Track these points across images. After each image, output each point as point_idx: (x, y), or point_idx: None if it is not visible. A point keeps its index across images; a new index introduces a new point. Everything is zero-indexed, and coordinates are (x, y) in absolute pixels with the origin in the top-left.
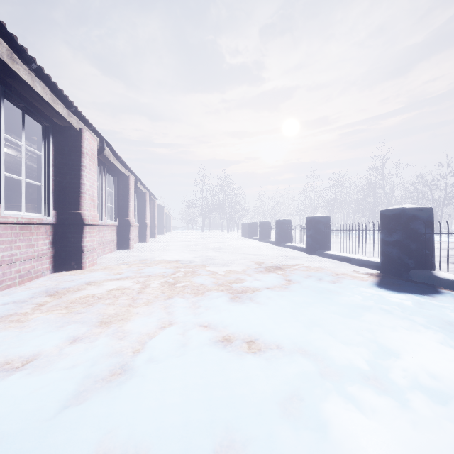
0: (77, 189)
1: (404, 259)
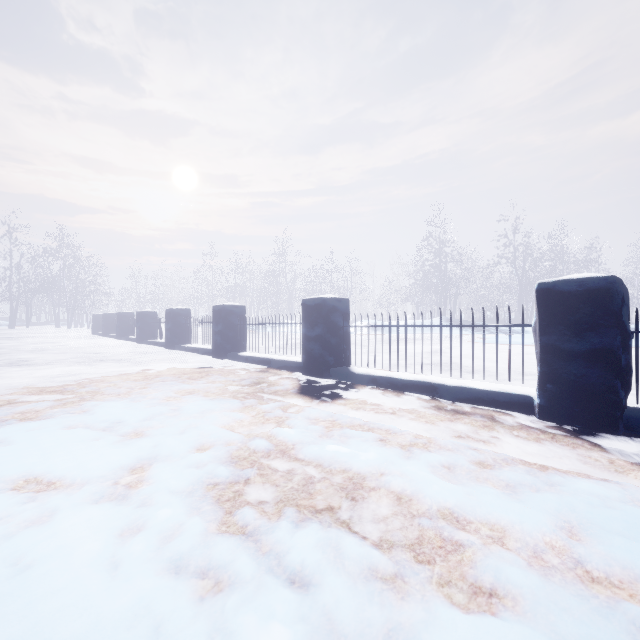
0: None
1: (224, 345)
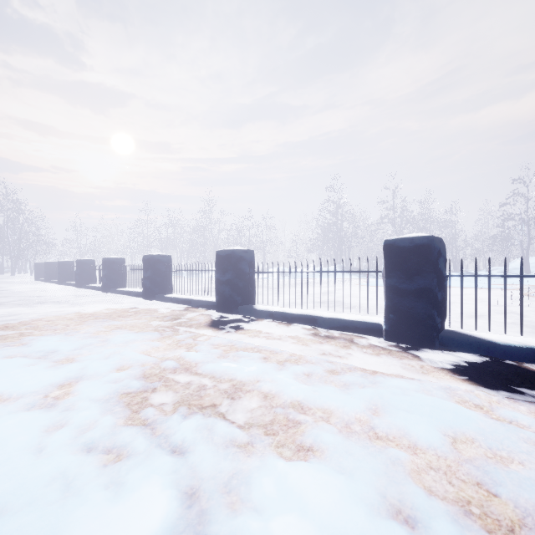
0: None
1: (152, 288)
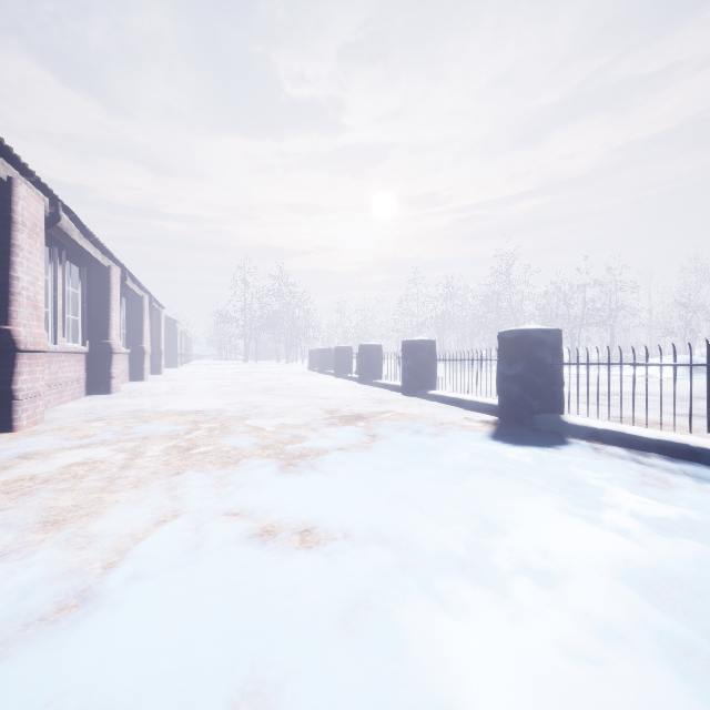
0: (3, 287)
1: (527, 400)
